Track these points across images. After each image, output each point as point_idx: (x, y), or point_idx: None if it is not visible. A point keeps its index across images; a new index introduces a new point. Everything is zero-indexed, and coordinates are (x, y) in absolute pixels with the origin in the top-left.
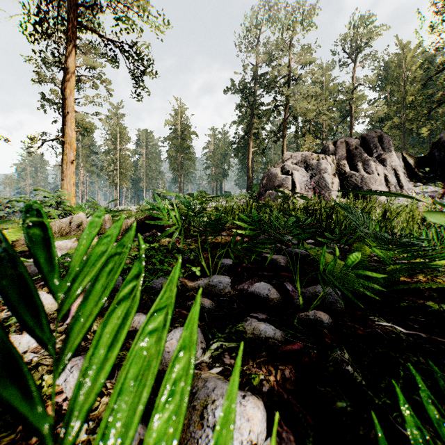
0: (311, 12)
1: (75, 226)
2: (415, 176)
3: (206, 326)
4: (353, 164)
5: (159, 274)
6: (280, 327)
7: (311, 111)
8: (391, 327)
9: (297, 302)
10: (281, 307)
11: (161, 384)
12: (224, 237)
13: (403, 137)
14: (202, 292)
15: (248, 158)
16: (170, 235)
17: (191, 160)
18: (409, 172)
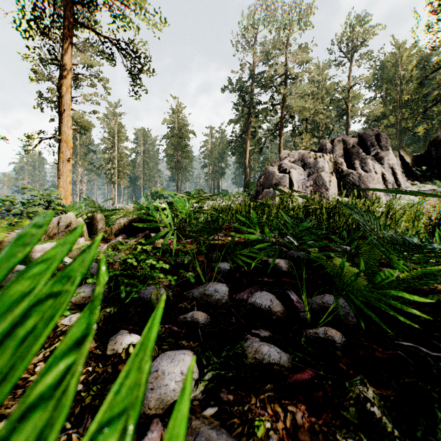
0: (307, 11)
1: (63, 226)
2: (412, 174)
3: (199, 347)
4: (350, 162)
5: (149, 282)
6: (286, 348)
7: (308, 110)
8: (414, 348)
9: (304, 315)
10: (286, 322)
11: (141, 434)
12: (222, 238)
13: (399, 136)
14: (196, 303)
15: (245, 157)
16: (164, 235)
17: (189, 158)
18: (407, 171)
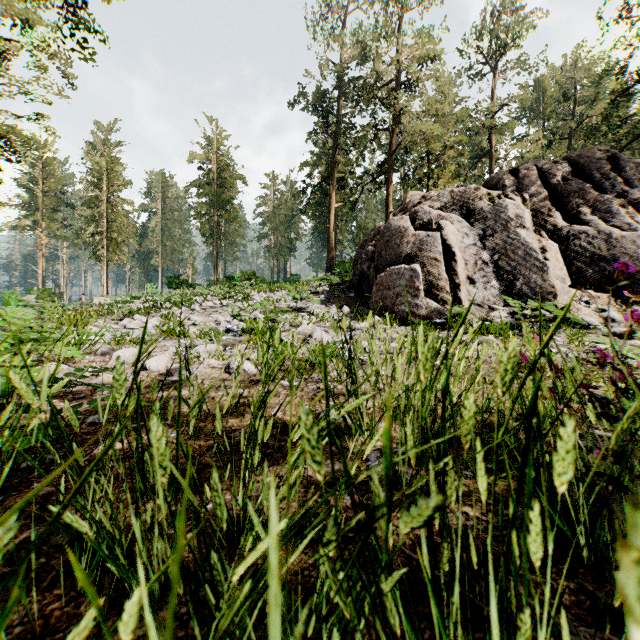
0: None
1: None
2: None
3: None
4: (568, 211)
5: None
6: None
7: (437, 136)
8: None
9: None
10: None
11: None
12: None
13: None
14: None
15: (329, 219)
16: None
17: (235, 221)
18: None
